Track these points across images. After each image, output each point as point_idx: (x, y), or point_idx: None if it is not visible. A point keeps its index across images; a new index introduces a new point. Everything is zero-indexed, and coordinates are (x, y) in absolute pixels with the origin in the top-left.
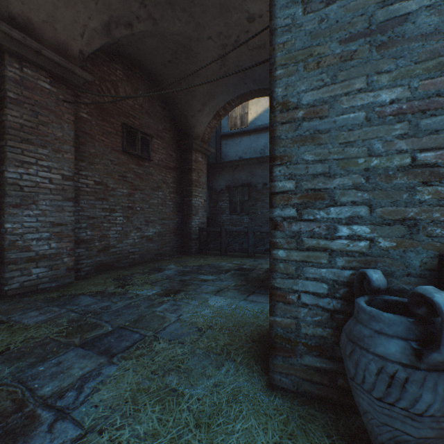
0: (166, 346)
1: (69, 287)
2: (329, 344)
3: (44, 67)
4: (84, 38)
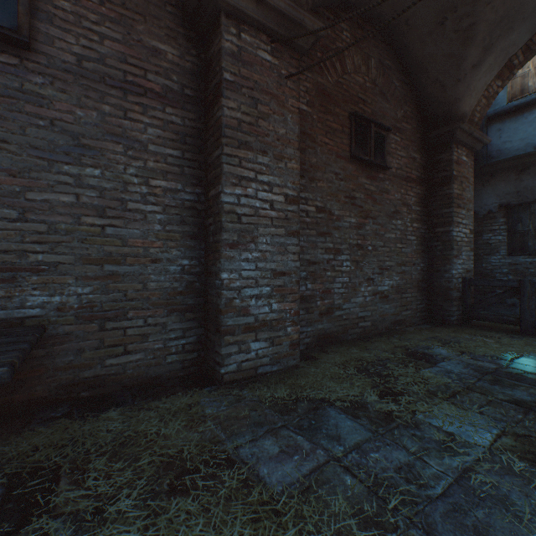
0: None
1: (296, 376)
2: None
3: (264, 27)
4: None
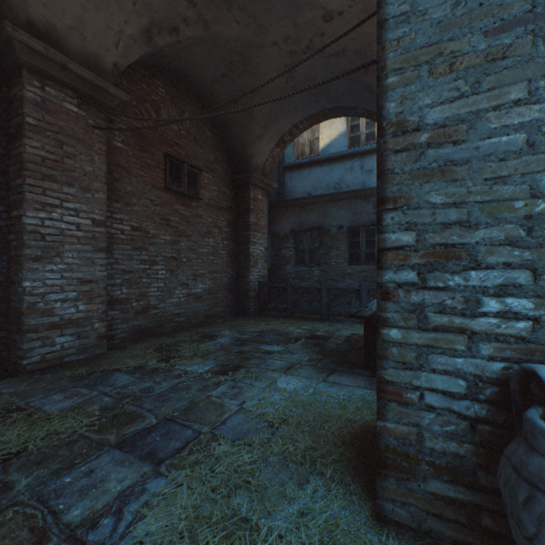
0: (229, 449)
1: (101, 360)
2: (469, 466)
3: (71, 85)
4: (119, 48)
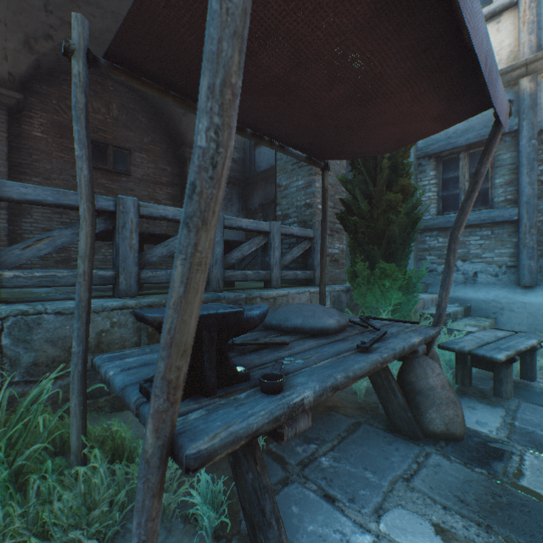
0: None
1: None
2: None
3: None
4: (9, 61)
